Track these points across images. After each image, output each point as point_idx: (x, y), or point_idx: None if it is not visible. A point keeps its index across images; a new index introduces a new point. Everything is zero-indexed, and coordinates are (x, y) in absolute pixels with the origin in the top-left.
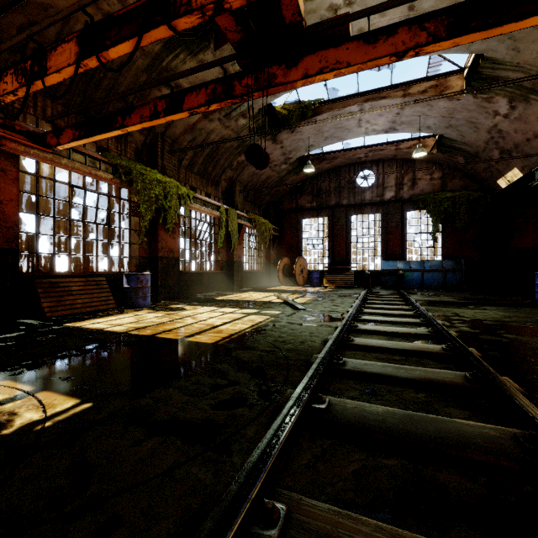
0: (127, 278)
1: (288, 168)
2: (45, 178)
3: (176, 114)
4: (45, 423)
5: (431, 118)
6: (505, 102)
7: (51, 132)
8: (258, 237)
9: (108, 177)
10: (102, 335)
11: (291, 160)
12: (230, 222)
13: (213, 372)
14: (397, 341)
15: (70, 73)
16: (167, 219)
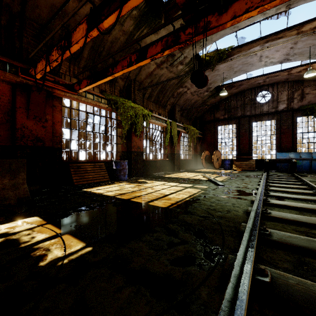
0: (115, 164)
1: (209, 94)
2: (74, 109)
3: (143, 61)
4: (64, 260)
5: None
6: None
7: (76, 83)
8: (189, 138)
9: (105, 106)
10: (101, 197)
11: (210, 89)
12: (173, 129)
13: (168, 231)
14: (308, 216)
15: (83, 43)
16: (137, 129)
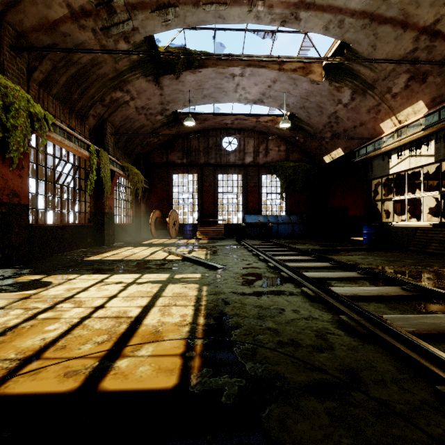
0: None
1: (163, 120)
2: None
3: None
4: None
5: (293, 96)
6: (349, 93)
7: None
8: (128, 188)
9: None
10: None
11: (167, 112)
12: (102, 166)
13: None
14: (406, 310)
15: None
16: (9, 144)
